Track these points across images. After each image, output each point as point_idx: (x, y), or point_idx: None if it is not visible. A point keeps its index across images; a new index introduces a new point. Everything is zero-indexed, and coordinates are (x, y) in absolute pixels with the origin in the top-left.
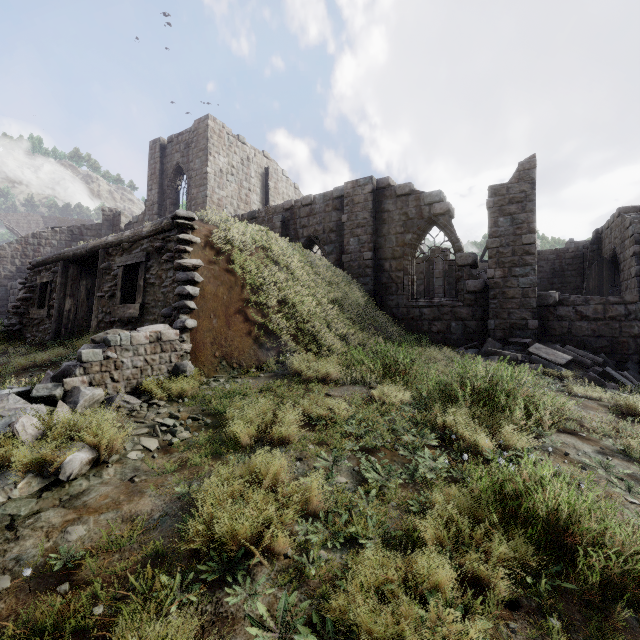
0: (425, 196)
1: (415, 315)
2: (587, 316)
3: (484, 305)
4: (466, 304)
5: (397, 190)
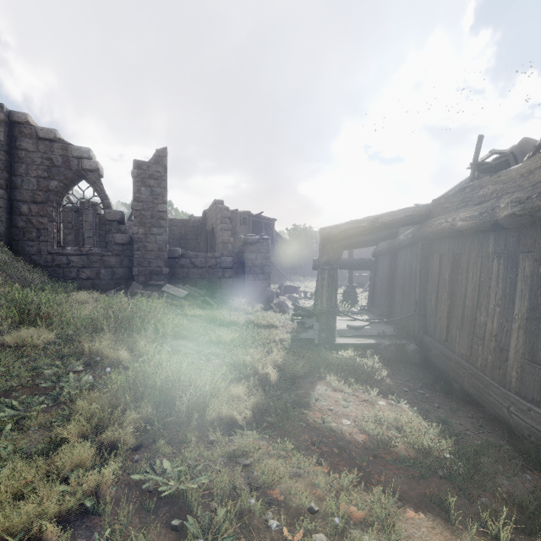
0: (74, 149)
1: (62, 262)
2: (197, 265)
3: (130, 255)
4: (115, 254)
5: (39, 132)
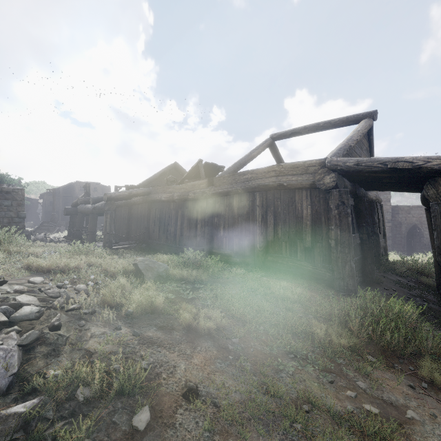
0: None
1: None
2: None
3: None
4: None
5: None
